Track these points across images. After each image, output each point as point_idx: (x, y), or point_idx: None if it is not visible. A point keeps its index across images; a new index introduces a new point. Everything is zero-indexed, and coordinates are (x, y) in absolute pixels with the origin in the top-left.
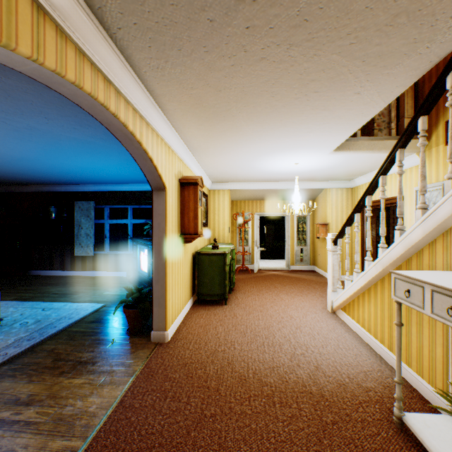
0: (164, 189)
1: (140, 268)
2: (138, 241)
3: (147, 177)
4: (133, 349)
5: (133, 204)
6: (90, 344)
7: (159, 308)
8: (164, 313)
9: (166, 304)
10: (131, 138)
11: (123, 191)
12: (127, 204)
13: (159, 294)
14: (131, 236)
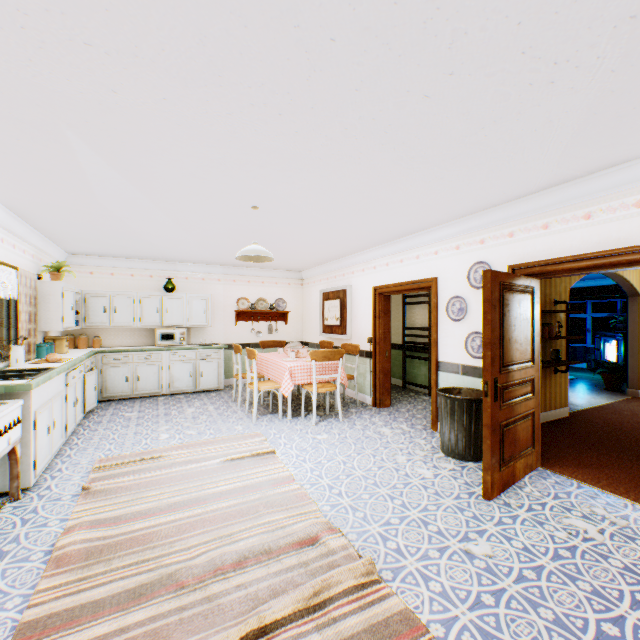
0: (637, 296)
1: (603, 358)
2: (601, 334)
3: (623, 290)
4: (611, 394)
5: (591, 299)
6: (578, 388)
7: (632, 374)
8: (636, 378)
9: (638, 372)
10: (615, 275)
11: (580, 287)
12: (585, 299)
13: (632, 365)
14: (589, 330)
